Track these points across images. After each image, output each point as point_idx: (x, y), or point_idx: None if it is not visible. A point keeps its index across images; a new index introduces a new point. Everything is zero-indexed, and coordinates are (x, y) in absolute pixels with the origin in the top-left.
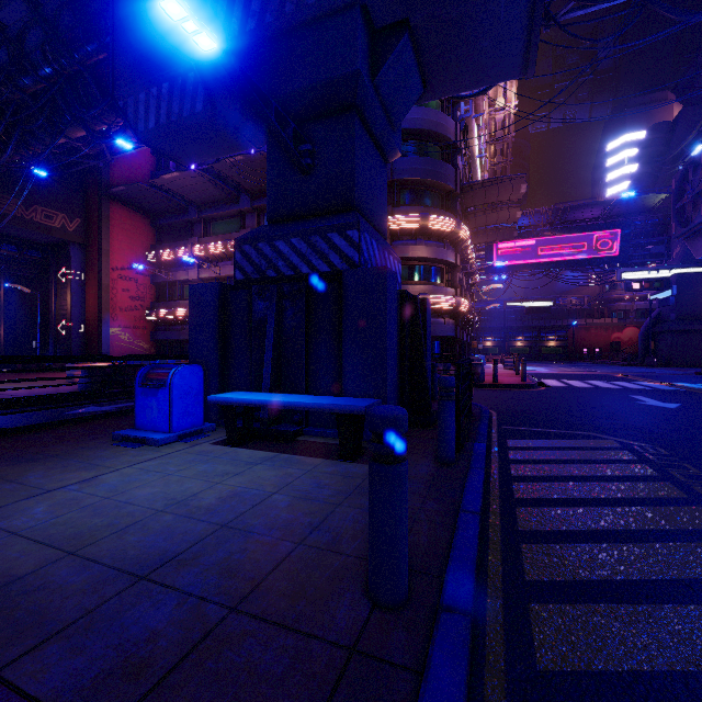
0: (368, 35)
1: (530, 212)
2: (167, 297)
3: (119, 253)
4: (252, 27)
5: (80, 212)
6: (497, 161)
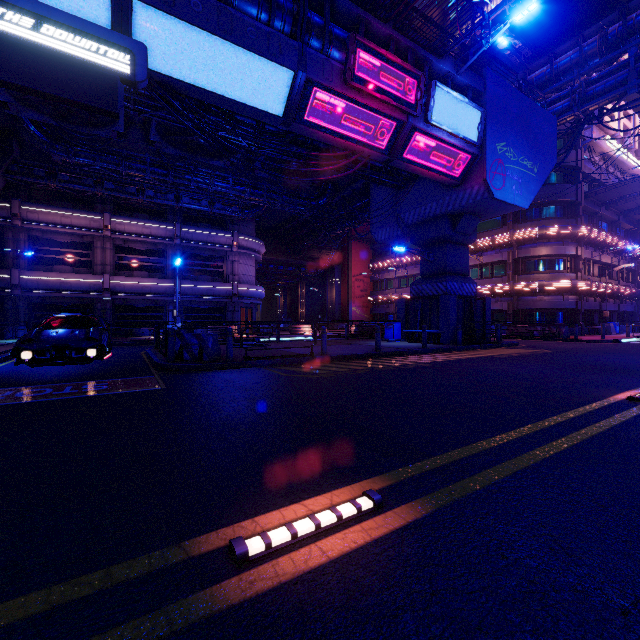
0: (450, 219)
1: None
2: (378, 289)
3: (355, 267)
4: (415, 221)
5: (338, 248)
6: None
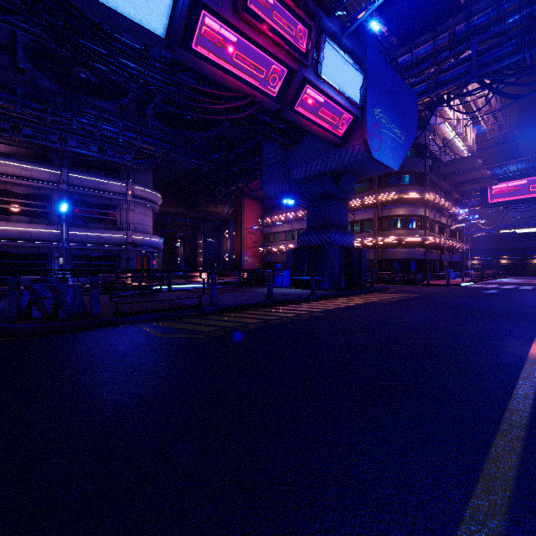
0: (333, 177)
1: (515, 161)
2: (268, 241)
3: (248, 222)
4: (302, 178)
5: (233, 204)
6: (491, 123)
